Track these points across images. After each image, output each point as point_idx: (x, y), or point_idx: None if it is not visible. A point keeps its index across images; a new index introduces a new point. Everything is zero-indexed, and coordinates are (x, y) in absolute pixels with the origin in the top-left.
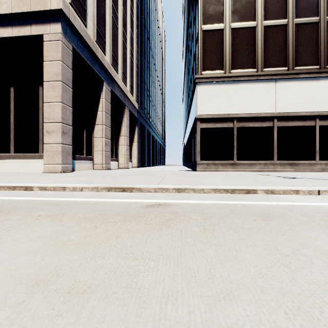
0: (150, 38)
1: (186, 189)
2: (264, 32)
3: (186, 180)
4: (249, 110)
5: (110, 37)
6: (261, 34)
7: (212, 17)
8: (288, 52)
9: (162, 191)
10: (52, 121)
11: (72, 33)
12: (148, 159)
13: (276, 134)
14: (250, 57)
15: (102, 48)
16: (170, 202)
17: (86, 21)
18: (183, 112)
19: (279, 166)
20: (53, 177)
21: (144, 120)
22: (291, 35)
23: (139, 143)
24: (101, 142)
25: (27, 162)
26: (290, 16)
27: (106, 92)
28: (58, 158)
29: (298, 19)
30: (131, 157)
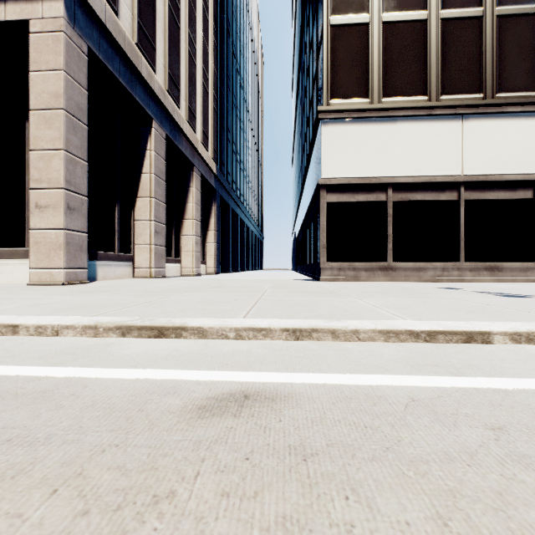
0: (237, 55)
1: (314, 332)
2: (442, 29)
3: (307, 301)
4: (415, 170)
5: (165, 42)
6: (436, 33)
7: (348, 2)
8: (484, 65)
9: (255, 337)
10: (47, 186)
11: (88, 21)
12: (235, 260)
13: (463, 214)
14: (416, 74)
15: (150, 59)
16: (279, 382)
17: (117, 4)
18: (293, 181)
19: (469, 271)
20: (33, 294)
21: (228, 192)
22: (490, 36)
23: (218, 232)
24: (148, 228)
25: (2, 265)
26: (489, 1)
27: (157, 139)
28: (57, 256)
29: (502, 7)
30: (205, 256)
